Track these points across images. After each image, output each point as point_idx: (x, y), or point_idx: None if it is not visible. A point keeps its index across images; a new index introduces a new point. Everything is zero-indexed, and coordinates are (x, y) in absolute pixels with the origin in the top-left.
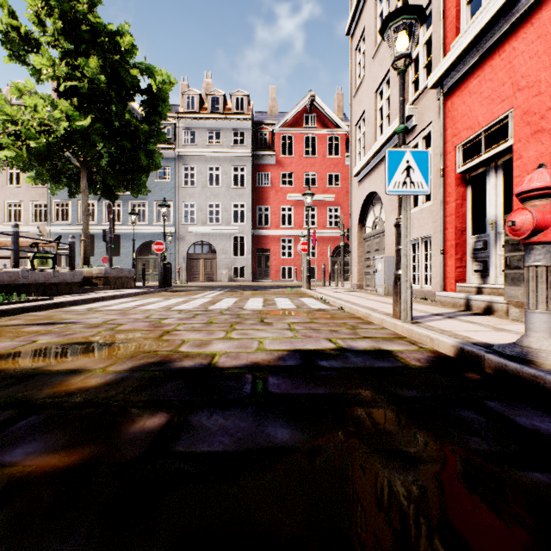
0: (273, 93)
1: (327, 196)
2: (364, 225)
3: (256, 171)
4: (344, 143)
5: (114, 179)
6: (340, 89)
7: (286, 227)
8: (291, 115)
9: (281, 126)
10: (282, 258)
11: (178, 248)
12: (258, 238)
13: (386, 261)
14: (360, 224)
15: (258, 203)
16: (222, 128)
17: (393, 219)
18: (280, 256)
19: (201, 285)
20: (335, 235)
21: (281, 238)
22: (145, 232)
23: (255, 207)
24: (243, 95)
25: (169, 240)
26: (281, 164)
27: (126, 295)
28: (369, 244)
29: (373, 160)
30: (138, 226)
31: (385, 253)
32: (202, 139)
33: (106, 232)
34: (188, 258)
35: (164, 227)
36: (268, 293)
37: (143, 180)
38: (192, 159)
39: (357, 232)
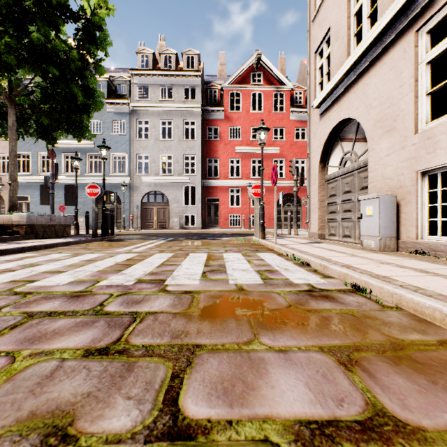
0: (222, 58)
1: (273, 149)
2: (326, 164)
3: (206, 126)
4: (289, 99)
5: (51, 120)
6: (283, 54)
7: (234, 178)
8: (239, 73)
9: (230, 83)
10: (231, 207)
11: (132, 197)
12: (208, 188)
13: (381, 202)
14: (321, 163)
15: (208, 155)
16: (174, 85)
17: (387, 144)
18: (228, 205)
19: (151, 232)
20: (280, 185)
21: (229, 188)
22: (101, 183)
23: (205, 159)
24: (193, 54)
25: (122, 189)
26: (230, 119)
27: (29, 248)
28: (335, 186)
29: (346, 78)
30: (94, 177)
31: (368, 193)
32: (155, 95)
33: (47, 178)
34: (142, 207)
35: (104, 171)
36: (215, 243)
37: (85, 123)
38: (146, 114)
39: (318, 172)
